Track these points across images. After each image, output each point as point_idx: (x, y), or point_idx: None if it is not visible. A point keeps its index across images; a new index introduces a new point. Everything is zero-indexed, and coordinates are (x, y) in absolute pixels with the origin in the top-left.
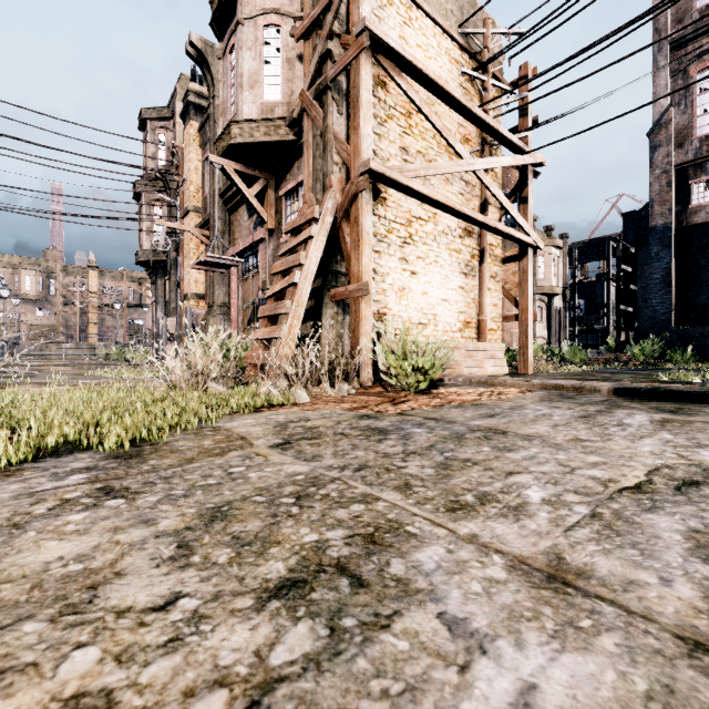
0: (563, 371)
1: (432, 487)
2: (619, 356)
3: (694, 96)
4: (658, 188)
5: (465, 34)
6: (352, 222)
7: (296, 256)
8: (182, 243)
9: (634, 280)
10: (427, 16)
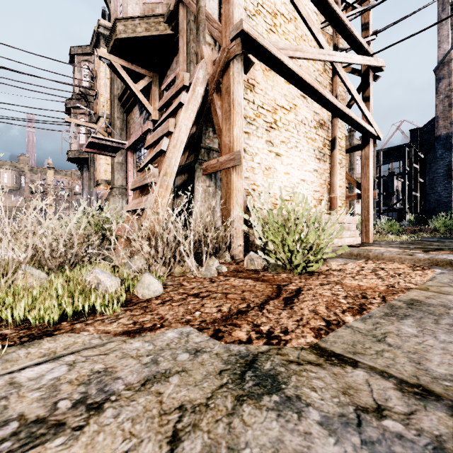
0: (395, 240)
1: None
2: (424, 227)
3: None
4: (442, 108)
5: None
6: (224, 92)
7: (165, 124)
8: None
9: (420, 175)
10: None
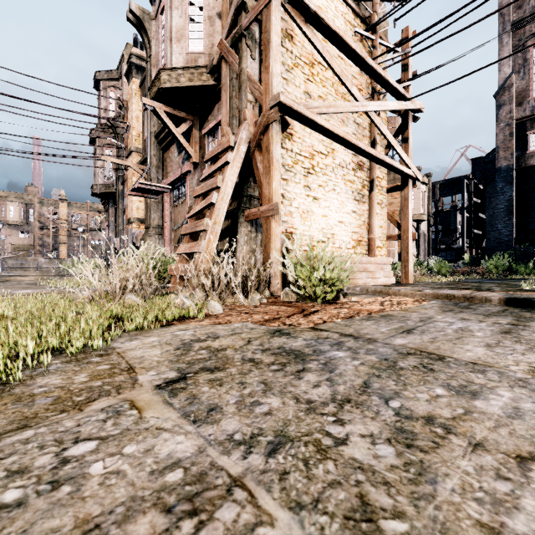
0: (436, 281)
1: (416, 519)
2: (476, 268)
3: (530, 66)
4: (502, 138)
5: (358, 1)
6: (264, 150)
7: (214, 180)
8: (126, 177)
9: (482, 210)
10: None
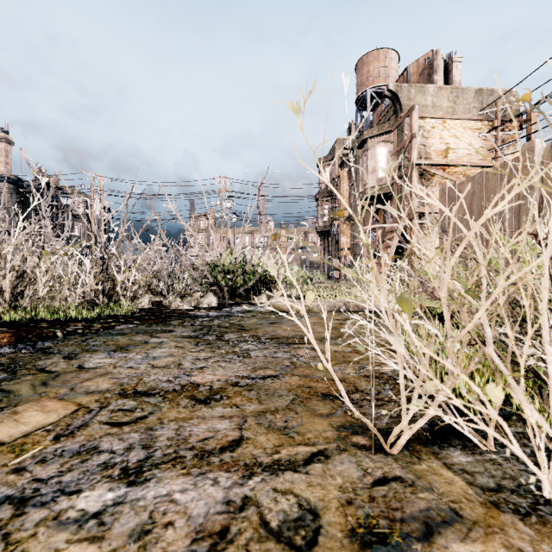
0: None
1: None
2: None
3: None
4: None
5: (483, 113)
6: (410, 229)
7: (388, 243)
8: (339, 224)
9: None
10: (455, 119)
